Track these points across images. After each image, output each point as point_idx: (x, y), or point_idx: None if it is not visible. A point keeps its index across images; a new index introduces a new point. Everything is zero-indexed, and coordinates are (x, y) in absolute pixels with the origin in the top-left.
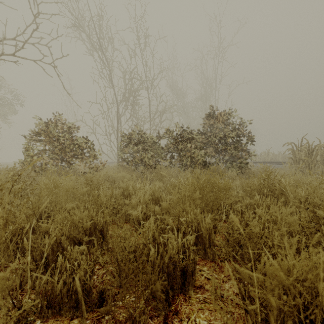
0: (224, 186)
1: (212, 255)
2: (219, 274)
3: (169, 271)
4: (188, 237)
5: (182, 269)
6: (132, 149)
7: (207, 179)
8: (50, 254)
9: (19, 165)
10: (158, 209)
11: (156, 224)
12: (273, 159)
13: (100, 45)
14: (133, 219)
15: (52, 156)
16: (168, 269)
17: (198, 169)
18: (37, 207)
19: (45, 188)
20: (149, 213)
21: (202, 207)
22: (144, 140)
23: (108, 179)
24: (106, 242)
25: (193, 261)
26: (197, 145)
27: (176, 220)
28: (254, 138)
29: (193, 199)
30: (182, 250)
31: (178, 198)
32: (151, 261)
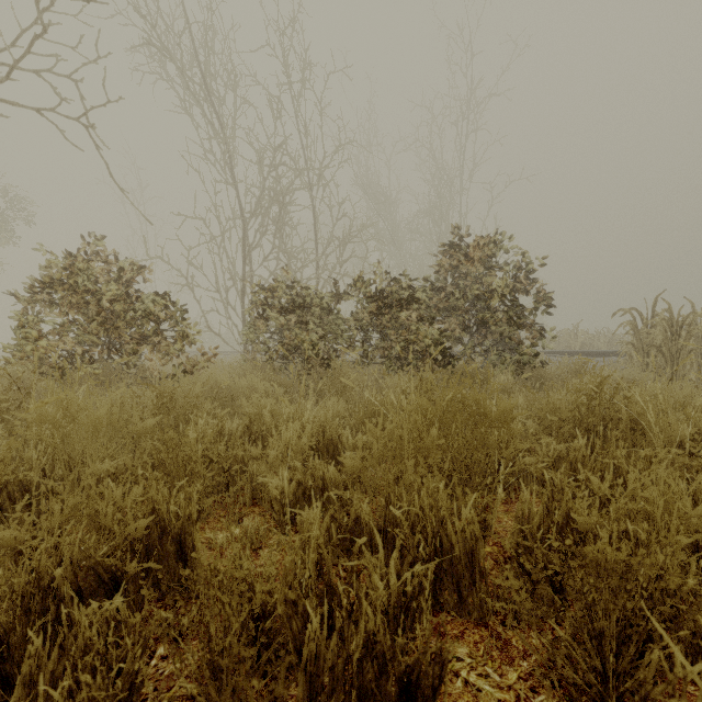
0: (500, 414)
1: (479, 607)
2: (503, 669)
3: (364, 684)
4: (417, 567)
5: (403, 678)
6: (276, 323)
7: (455, 397)
8: (18, 624)
9: (5, 360)
10: (334, 474)
11: (328, 516)
12: (587, 346)
13: (205, 88)
14: (271, 500)
15: (86, 338)
16: (362, 678)
17: (430, 369)
18: (10, 475)
19: (37, 421)
20: (311, 482)
21: (448, 473)
22: (302, 303)
23: (217, 393)
24: (193, 570)
25: (436, 658)
26: (424, 313)
27: (381, 506)
28: (551, 300)
29: (423, 448)
30: (400, 605)
31: (384, 445)
32: (309, 657)
